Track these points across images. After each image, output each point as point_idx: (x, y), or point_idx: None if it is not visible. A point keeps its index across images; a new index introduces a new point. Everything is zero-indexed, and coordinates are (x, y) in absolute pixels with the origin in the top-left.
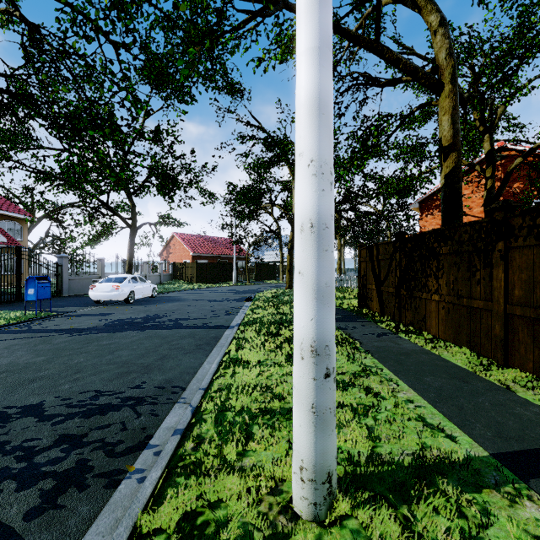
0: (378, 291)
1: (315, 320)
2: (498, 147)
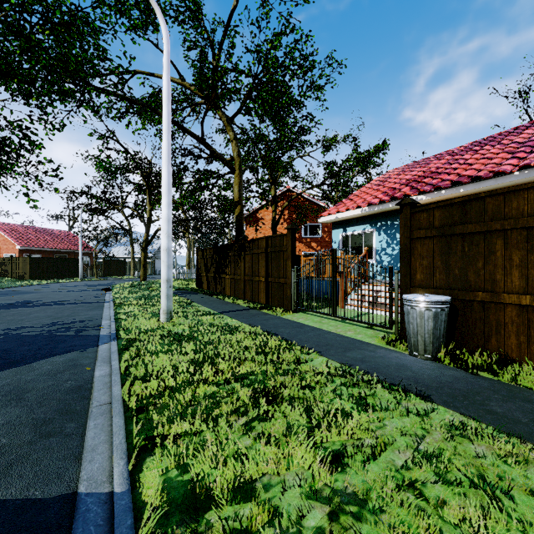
0: (207, 277)
1: (167, 273)
2: (287, 188)
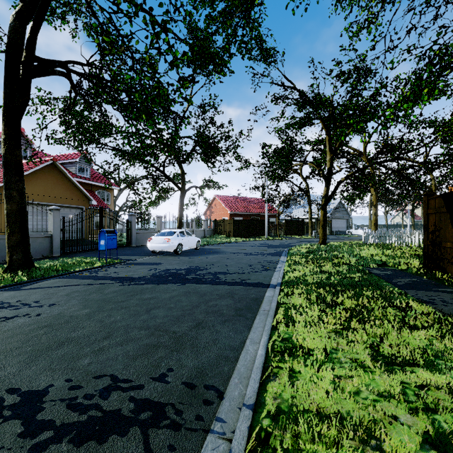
0: None
1: None
2: None
